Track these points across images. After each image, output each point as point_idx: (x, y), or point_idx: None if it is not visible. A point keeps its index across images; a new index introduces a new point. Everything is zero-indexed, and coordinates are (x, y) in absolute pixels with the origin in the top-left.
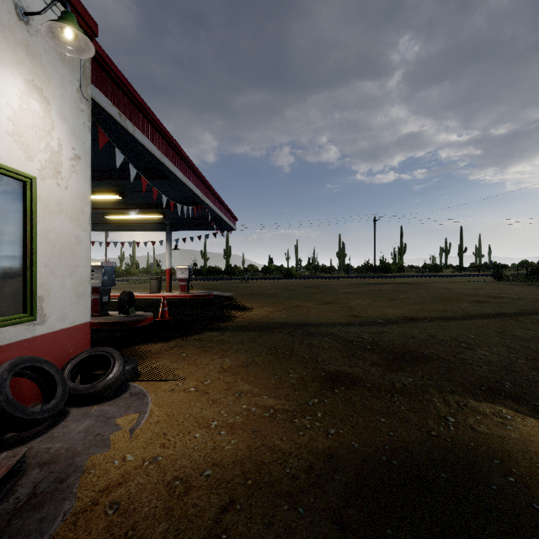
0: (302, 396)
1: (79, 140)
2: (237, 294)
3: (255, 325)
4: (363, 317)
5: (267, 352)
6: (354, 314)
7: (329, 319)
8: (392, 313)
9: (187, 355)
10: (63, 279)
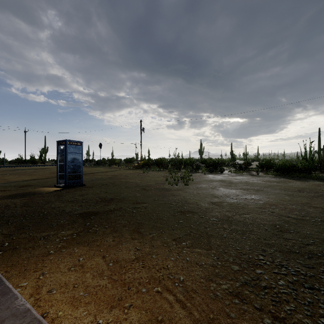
0: None
1: None
2: None
3: None
4: (12, 181)
5: None
6: (8, 180)
7: None
8: (27, 179)
9: None
10: None
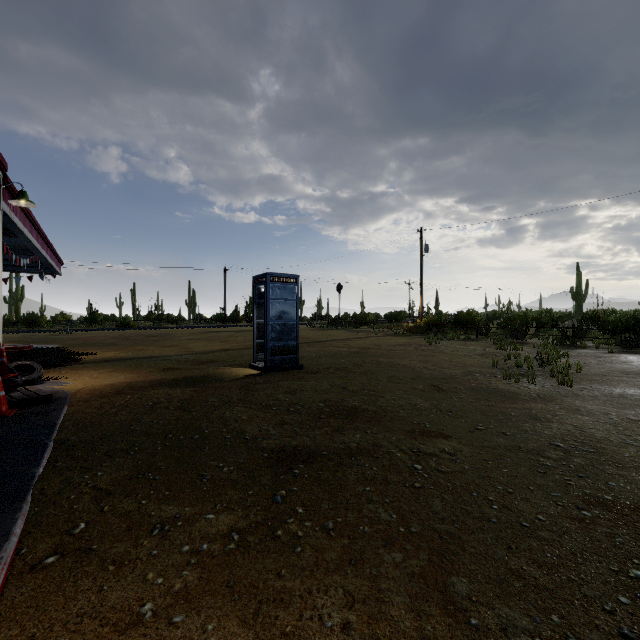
0: (151, 373)
1: None
2: (66, 345)
3: (108, 360)
4: (195, 351)
5: (126, 367)
6: (190, 350)
7: (170, 354)
8: (216, 348)
9: (67, 372)
10: None
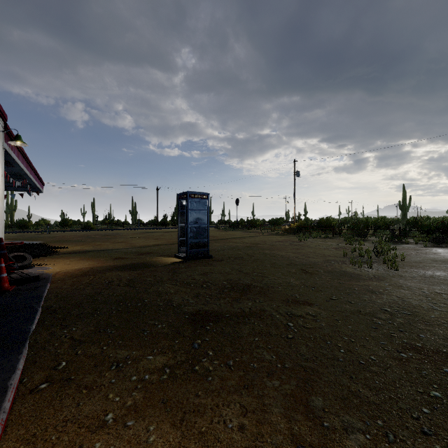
0: (107, 261)
1: (2, 168)
2: (46, 241)
3: (76, 252)
4: (137, 246)
5: (89, 257)
6: (133, 245)
7: (119, 248)
8: (151, 244)
9: (48, 260)
10: (0, 225)
